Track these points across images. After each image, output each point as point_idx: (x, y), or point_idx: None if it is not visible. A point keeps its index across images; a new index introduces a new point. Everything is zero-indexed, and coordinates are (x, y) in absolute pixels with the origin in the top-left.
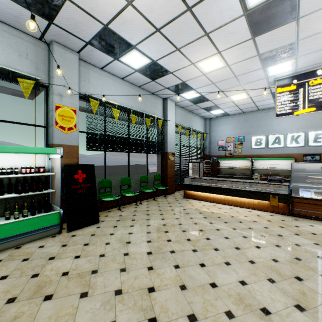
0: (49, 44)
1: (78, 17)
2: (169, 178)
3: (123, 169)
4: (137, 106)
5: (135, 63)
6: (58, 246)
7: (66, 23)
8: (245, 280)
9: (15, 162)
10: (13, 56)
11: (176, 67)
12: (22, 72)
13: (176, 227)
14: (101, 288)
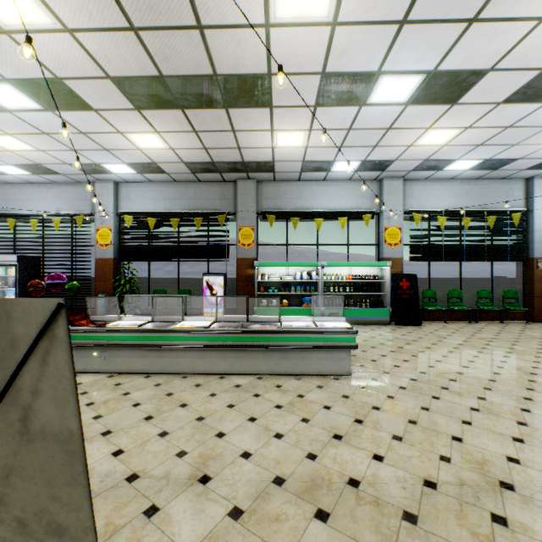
0: (380, 180)
1: (403, 163)
2: (538, 297)
3: (469, 284)
4: (473, 203)
5: (462, 167)
6: (389, 329)
7: (393, 168)
8: (540, 368)
9: (360, 272)
10: (358, 200)
11: (524, 153)
12: (364, 210)
13: (507, 341)
14: (418, 345)
